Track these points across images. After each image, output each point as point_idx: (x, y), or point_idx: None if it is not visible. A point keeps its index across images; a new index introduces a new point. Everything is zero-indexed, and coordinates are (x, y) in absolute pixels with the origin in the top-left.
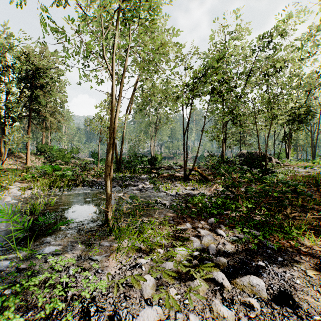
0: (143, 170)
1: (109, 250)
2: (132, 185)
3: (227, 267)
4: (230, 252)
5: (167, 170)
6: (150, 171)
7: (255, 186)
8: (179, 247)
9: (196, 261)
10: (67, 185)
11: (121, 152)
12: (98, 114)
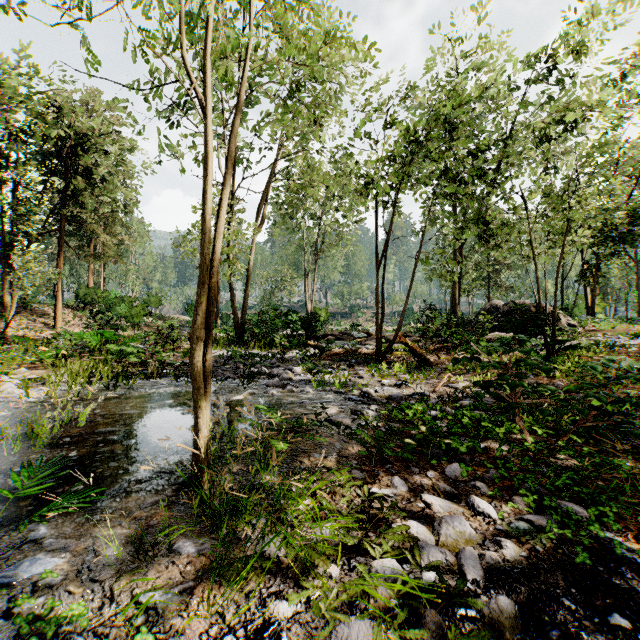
0: (289, 341)
1: (192, 568)
2: (266, 375)
3: (524, 632)
4: (520, 573)
5: (340, 341)
6: (305, 342)
7: (534, 379)
8: (383, 556)
9: (436, 613)
10: (126, 376)
11: (244, 304)
12: (195, 223)
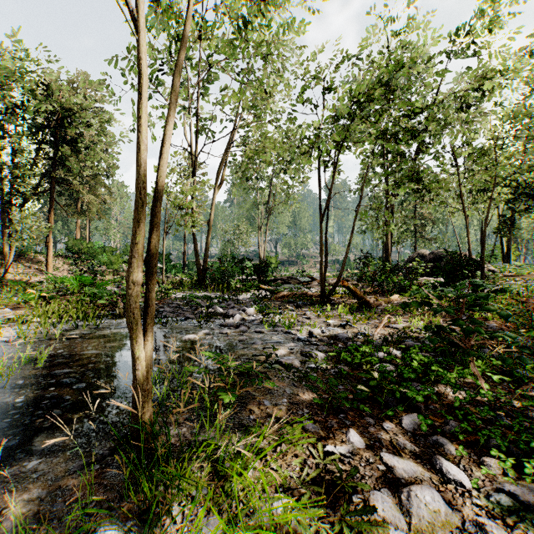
0: (244, 285)
1: None
2: (222, 316)
3: None
4: None
5: (288, 285)
6: (258, 286)
7: None
8: None
9: None
10: (94, 316)
11: (206, 253)
12: None
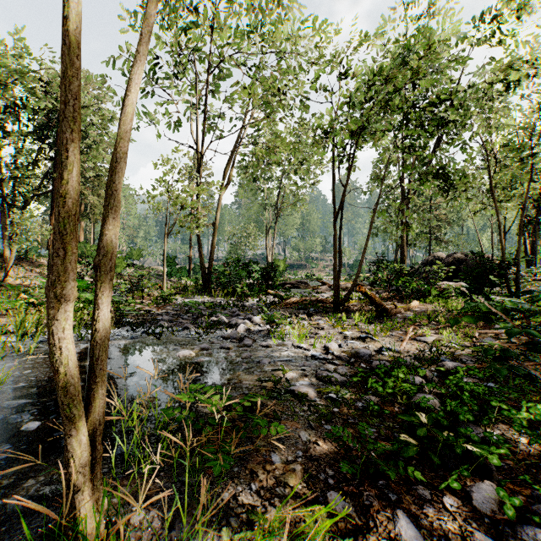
0: (251, 290)
1: None
2: (225, 325)
3: None
4: None
5: (297, 289)
6: (265, 291)
7: None
8: None
9: None
10: (79, 327)
11: (210, 256)
12: (161, 179)
